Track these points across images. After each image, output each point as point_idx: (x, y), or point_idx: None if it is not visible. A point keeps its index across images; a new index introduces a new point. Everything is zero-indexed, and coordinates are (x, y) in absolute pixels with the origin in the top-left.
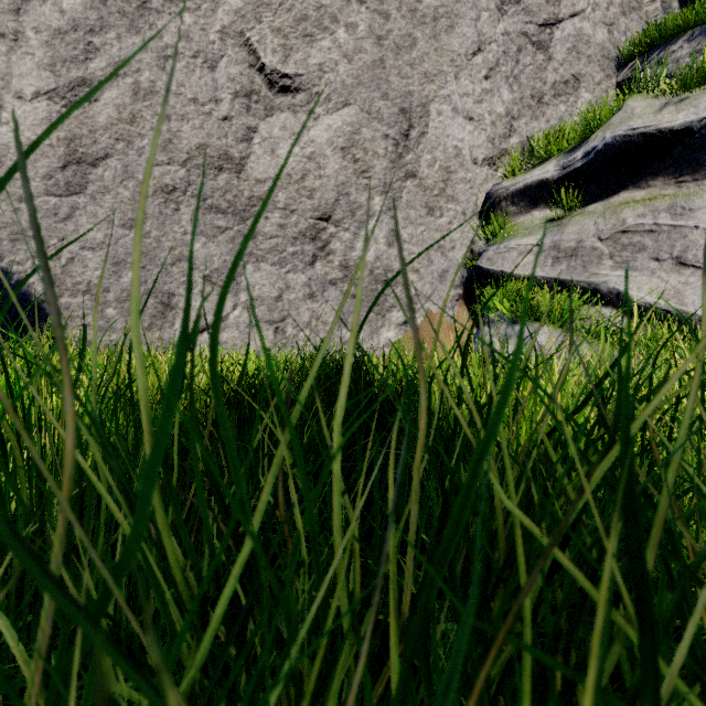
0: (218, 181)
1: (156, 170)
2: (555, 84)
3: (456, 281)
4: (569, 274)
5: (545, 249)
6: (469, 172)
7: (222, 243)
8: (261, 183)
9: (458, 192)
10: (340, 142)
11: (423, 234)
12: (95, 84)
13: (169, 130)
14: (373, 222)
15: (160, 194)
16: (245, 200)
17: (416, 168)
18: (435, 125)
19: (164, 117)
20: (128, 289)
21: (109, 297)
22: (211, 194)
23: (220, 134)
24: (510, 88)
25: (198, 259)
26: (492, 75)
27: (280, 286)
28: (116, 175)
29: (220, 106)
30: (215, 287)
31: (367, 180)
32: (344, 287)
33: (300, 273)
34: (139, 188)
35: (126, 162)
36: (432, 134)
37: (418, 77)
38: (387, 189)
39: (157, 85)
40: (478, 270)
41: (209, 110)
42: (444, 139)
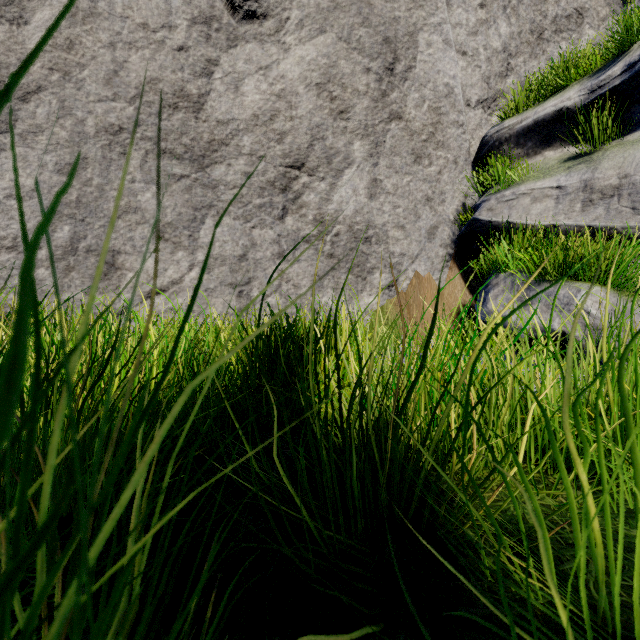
0: (173, 121)
1: (98, 107)
2: (556, 18)
3: (446, 239)
4: (610, 219)
5: (570, 191)
6: (461, 115)
7: (176, 192)
8: (224, 125)
9: (449, 137)
10: (314, 77)
11: (409, 185)
12: (24, 3)
13: (114, 60)
14: (352, 170)
15: (103, 135)
16: (204, 144)
17: (402, 108)
18: (423, 58)
19: (108, 44)
20: (63, 246)
21: (40, 255)
22: (164, 137)
23: (174, 66)
24: (507, 20)
25: (147, 211)
26: (488, 3)
27: (245, 243)
28: (50, 112)
29: (174, 33)
30: (168, 244)
31: (346, 122)
32: (319, 245)
33: (268, 228)
34: (78, 127)
35: (62, 97)
36: (421, 68)
37: (405, 1)
38: (369, 132)
39: (98, 6)
40: (475, 224)
41: (161, 38)
42: (433, 75)
